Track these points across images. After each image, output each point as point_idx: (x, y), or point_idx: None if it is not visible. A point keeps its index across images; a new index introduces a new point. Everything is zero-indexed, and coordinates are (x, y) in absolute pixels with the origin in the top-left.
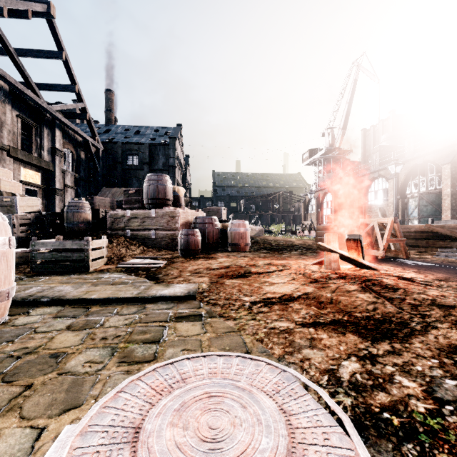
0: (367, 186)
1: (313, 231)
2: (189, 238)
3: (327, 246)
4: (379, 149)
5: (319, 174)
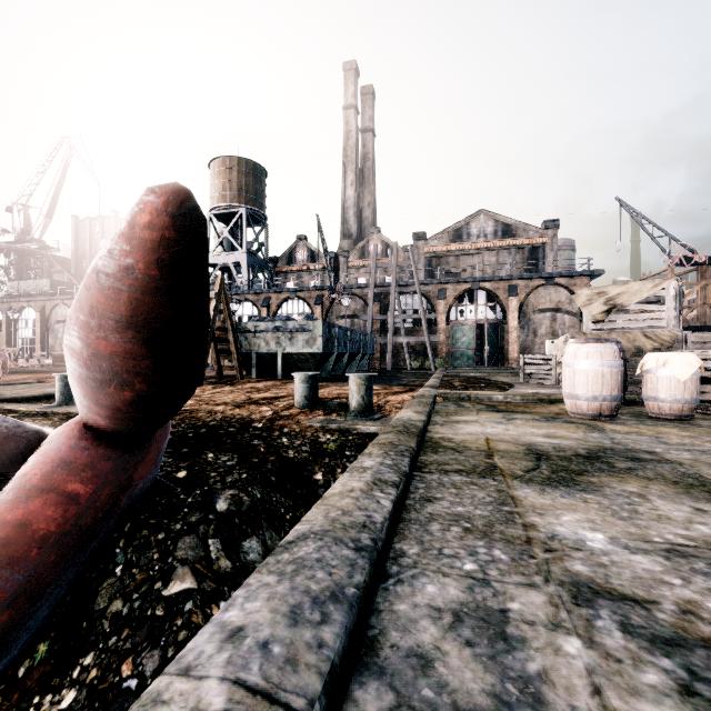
0: None
1: (35, 360)
2: None
3: None
4: None
5: (2, 270)
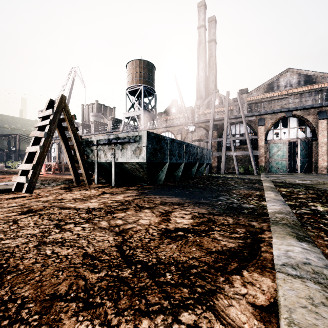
0: None
1: None
2: None
3: None
4: (82, 125)
5: None
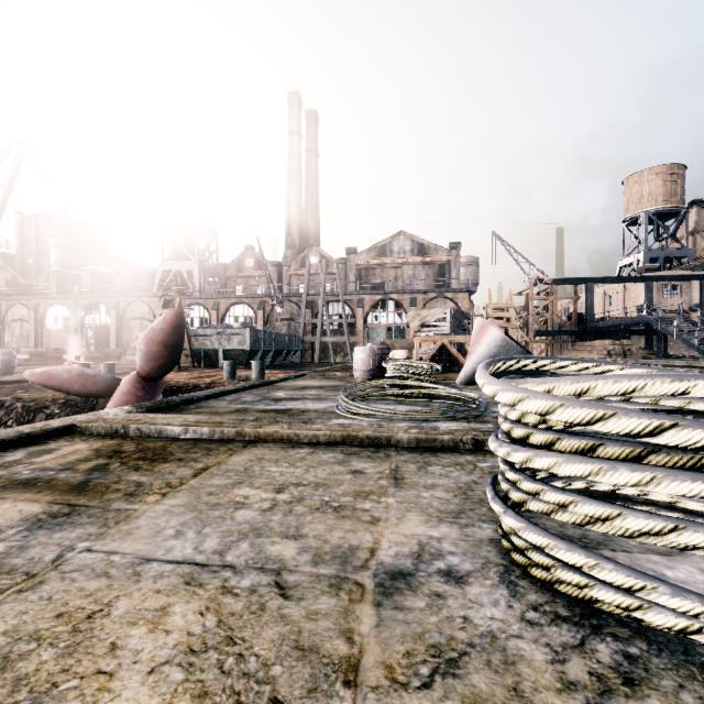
0: (46, 310)
1: None
2: None
3: (67, 359)
4: (57, 273)
5: None
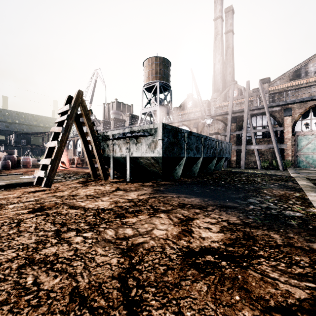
0: None
1: None
2: (6, 163)
3: None
4: (103, 122)
5: None
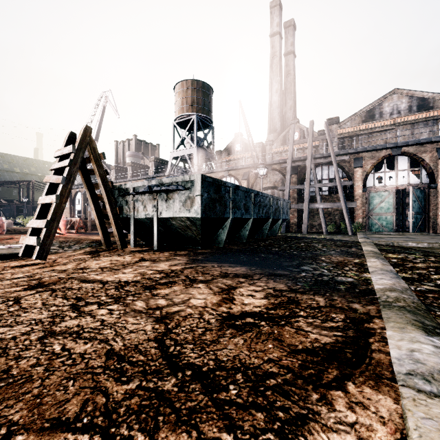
0: None
1: None
2: None
3: None
4: (115, 168)
5: None
